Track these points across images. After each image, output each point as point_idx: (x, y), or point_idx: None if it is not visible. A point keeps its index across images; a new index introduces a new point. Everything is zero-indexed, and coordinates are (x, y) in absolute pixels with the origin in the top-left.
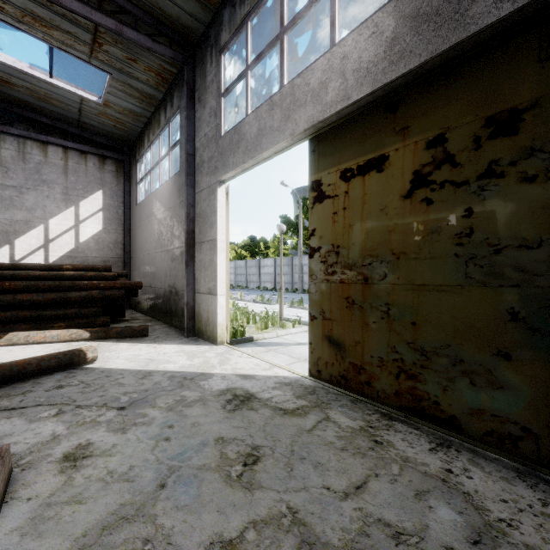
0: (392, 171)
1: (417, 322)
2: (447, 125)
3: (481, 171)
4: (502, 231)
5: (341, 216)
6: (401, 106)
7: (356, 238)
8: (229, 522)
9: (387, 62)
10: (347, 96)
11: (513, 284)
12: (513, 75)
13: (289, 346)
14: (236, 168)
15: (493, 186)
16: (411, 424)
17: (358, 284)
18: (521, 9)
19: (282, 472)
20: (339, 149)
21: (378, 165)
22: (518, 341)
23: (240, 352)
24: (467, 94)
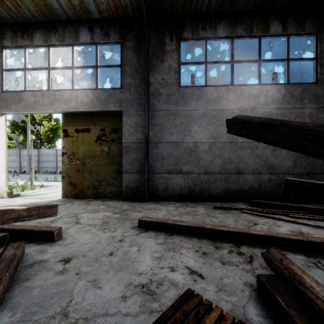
0: (92, 134)
1: (98, 174)
2: (105, 126)
3: (111, 139)
4: (115, 153)
5: (75, 143)
6: (94, 117)
7: (81, 151)
8: (57, 216)
9: (90, 105)
10: (78, 108)
11: (117, 164)
12: (117, 121)
13: (44, 194)
14: (18, 112)
15: (113, 143)
16: (97, 200)
17: (81, 165)
18: (117, 110)
19: (65, 211)
20: (74, 121)
21: (88, 131)
22: (117, 175)
23: (19, 198)
24: (109, 121)
